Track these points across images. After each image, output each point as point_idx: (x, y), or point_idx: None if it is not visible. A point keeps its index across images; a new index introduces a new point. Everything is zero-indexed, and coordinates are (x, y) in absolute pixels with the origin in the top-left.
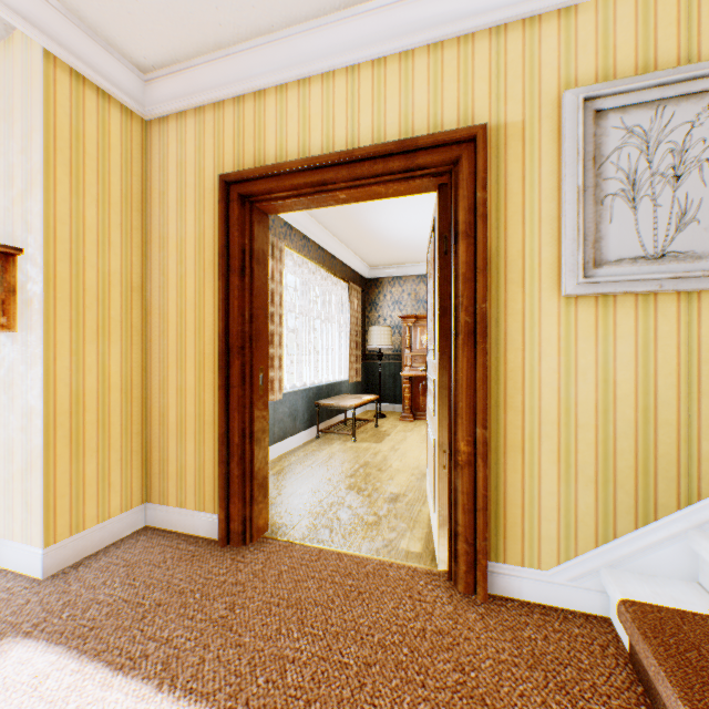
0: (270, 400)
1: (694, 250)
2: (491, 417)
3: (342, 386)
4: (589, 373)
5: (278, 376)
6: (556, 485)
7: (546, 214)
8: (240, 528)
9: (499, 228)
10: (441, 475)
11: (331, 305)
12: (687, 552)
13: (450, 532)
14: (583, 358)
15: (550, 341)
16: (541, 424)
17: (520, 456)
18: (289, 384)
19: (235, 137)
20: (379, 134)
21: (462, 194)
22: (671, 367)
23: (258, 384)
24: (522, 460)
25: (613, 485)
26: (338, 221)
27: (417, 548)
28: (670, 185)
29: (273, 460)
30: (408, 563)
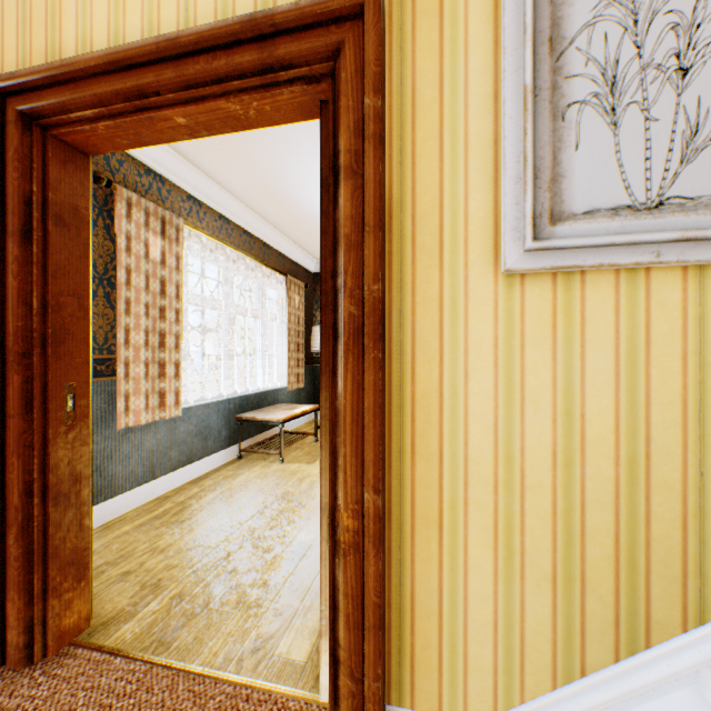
0: (161, 418)
1: (710, 194)
2: (392, 469)
3: (280, 394)
4: (544, 401)
5: (174, 387)
6: (492, 584)
7: (477, 138)
8: (23, 640)
9: (404, 162)
10: (325, 555)
11: (265, 301)
12: (699, 703)
13: (332, 651)
14: (533, 375)
15: (482, 347)
16: (468, 483)
17: (436, 535)
18: (201, 396)
19: (19, 26)
20: (225, 14)
21: (346, 104)
22: (674, 391)
23: (62, 411)
24: (439, 541)
25: (580, 587)
26: (263, 199)
27: (301, 654)
28: (673, 84)
29: (167, 493)
30: (277, 690)
